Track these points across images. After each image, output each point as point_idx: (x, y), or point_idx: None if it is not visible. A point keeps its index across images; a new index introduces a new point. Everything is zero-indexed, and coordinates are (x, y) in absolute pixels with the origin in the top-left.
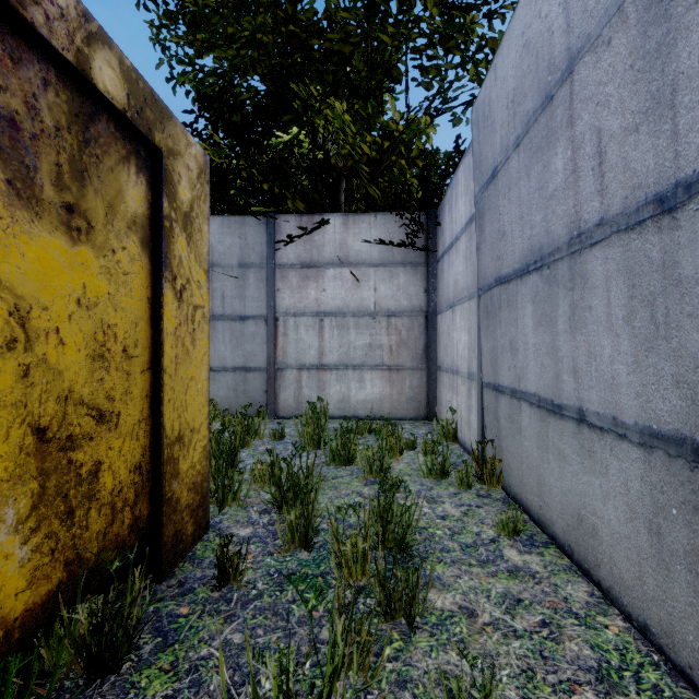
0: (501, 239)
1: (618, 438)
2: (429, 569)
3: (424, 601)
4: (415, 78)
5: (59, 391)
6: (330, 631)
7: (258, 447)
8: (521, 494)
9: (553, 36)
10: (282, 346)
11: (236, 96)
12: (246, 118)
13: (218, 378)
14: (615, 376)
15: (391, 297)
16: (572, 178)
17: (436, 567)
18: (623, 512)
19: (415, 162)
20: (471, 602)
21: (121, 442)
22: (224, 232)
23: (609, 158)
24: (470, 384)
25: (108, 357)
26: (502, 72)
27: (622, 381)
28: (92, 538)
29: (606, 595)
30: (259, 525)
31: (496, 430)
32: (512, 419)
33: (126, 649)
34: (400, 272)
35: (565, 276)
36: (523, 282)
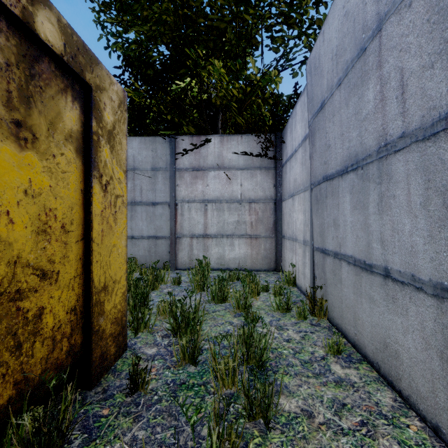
0: (327, 150)
1: (416, 290)
2: (279, 380)
3: (276, 406)
4: (268, 44)
5: (9, 257)
6: (207, 440)
7: (163, 289)
8: (341, 324)
9: (366, 6)
10: (180, 222)
11: (149, 57)
12: (156, 72)
13: (138, 243)
14: (414, 245)
15: (252, 190)
16: (381, 105)
17: (284, 378)
18: (419, 343)
19: (267, 100)
20: (309, 406)
21: (60, 292)
22: (142, 147)
23: (410, 89)
24: (304, 248)
25: (50, 232)
26: (328, 35)
27: (419, 249)
28: (36, 363)
29: (406, 401)
30: (161, 346)
31: (323, 280)
32: (335, 273)
33: (59, 446)
34: (257, 173)
35: (374, 174)
36: (343, 179)
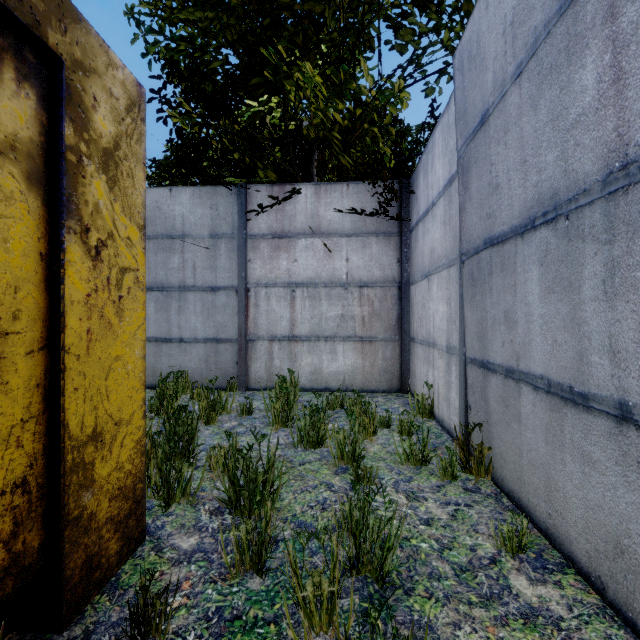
0: (493, 193)
1: None
2: (417, 611)
3: None
4: (389, 40)
5: None
6: None
7: (224, 423)
8: (519, 492)
9: None
10: (253, 317)
11: (206, 64)
12: (215, 84)
13: (190, 349)
14: None
15: (363, 267)
16: (613, 90)
17: (425, 607)
18: None
19: (388, 129)
20: None
21: None
22: (195, 202)
23: None
24: (449, 359)
25: None
26: None
27: None
28: None
29: None
30: (207, 533)
31: (484, 413)
32: (507, 403)
33: None
34: (372, 242)
35: (597, 226)
36: (526, 240)
